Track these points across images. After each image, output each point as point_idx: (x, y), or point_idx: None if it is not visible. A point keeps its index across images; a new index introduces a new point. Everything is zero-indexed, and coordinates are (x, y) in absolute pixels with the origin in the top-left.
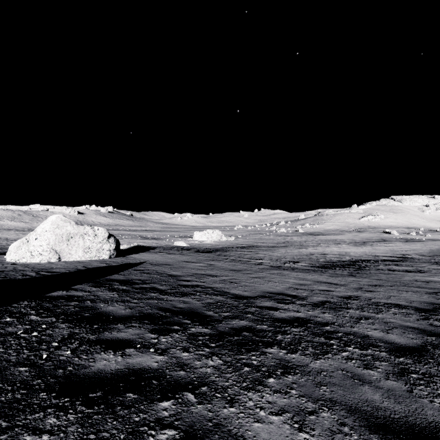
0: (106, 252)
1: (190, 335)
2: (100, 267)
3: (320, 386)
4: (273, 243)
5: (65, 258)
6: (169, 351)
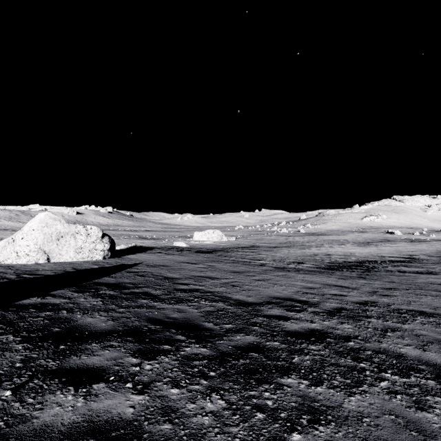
0: (100, 253)
1: (183, 359)
2: (90, 269)
3: None
4: (275, 244)
5: (55, 258)
6: (153, 386)
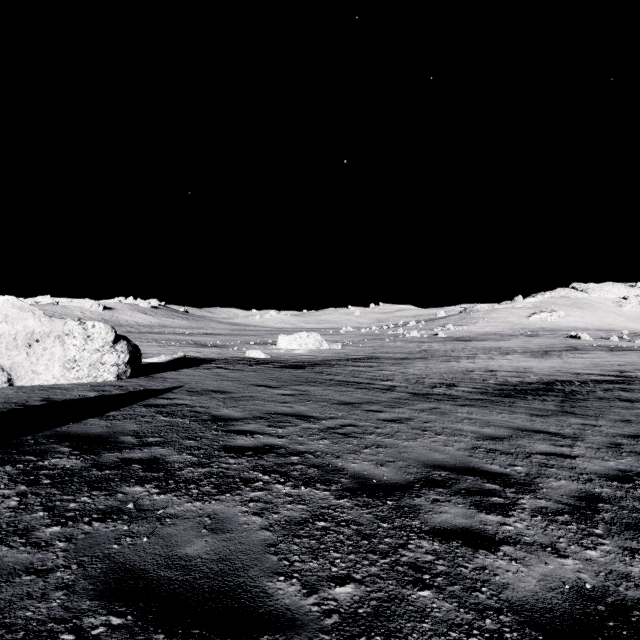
0: (111, 369)
1: None
2: (76, 400)
3: None
4: (403, 353)
5: (24, 380)
6: None
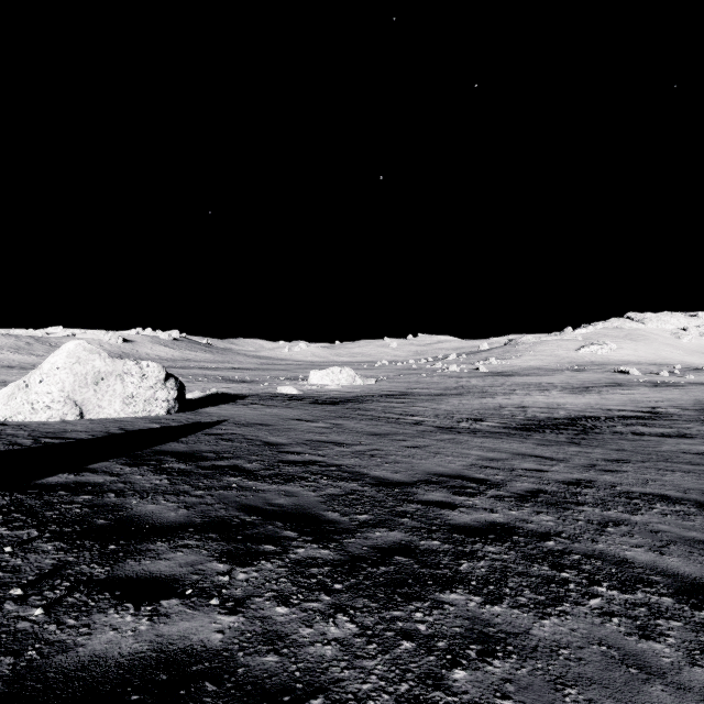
0: (162, 404)
1: (295, 565)
2: (147, 430)
3: (563, 686)
4: (438, 389)
5: (91, 413)
6: (249, 604)
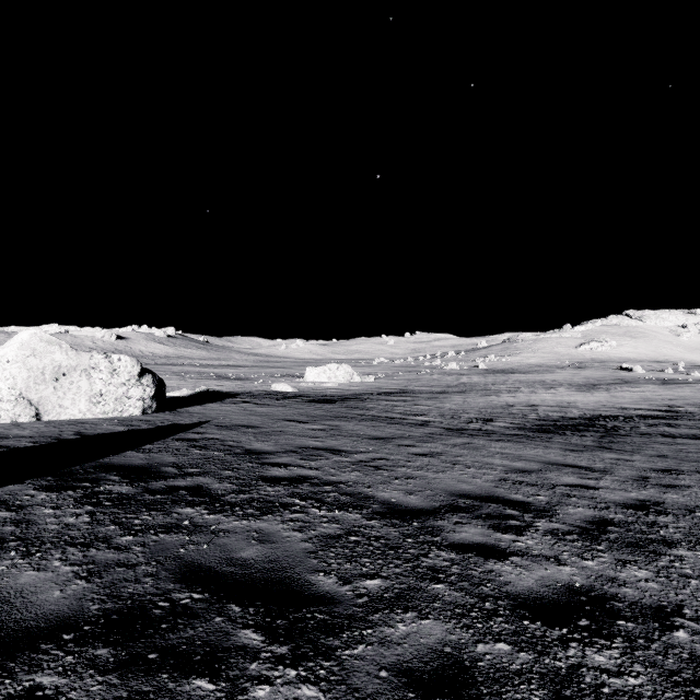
0: (136, 403)
1: None
2: (109, 434)
3: None
4: (439, 387)
5: (51, 414)
6: None
